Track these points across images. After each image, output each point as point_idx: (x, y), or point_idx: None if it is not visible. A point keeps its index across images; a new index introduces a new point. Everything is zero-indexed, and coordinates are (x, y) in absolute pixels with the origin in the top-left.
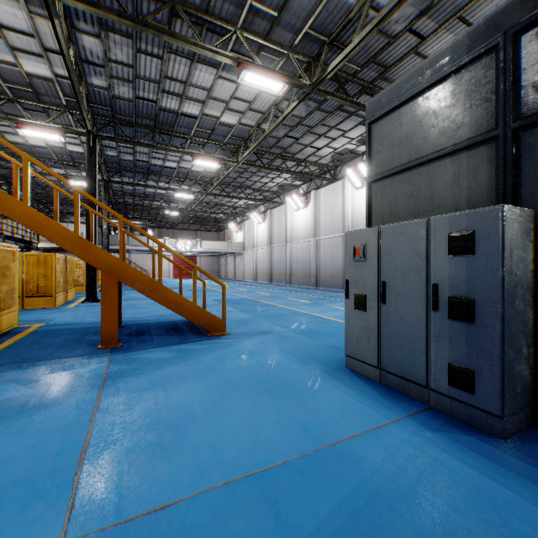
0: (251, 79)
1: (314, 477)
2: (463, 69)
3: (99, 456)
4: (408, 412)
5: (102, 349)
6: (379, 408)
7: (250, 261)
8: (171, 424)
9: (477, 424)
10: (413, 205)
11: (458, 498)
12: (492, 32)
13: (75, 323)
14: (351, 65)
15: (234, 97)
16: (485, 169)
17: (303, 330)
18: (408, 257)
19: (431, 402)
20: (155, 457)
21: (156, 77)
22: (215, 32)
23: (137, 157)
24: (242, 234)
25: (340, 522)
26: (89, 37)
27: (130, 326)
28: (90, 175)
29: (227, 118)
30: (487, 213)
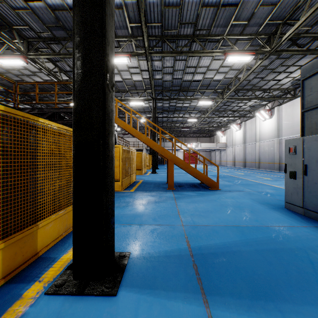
0: (232, 59)
1: (257, 230)
2: None
3: (183, 214)
4: (314, 225)
5: (169, 189)
6: (297, 222)
7: (230, 154)
8: (203, 211)
9: None
10: None
11: None
12: None
13: (153, 180)
14: (302, 28)
15: (222, 66)
16: None
17: (263, 192)
18: None
19: None
20: (200, 217)
21: (182, 68)
22: (212, 41)
23: (170, 104)
24: (225, 137)
25: (265, 239)
26: (157, 61)
27: (175, 183)
28: (153, 117)
29: (217, 77)
30: None
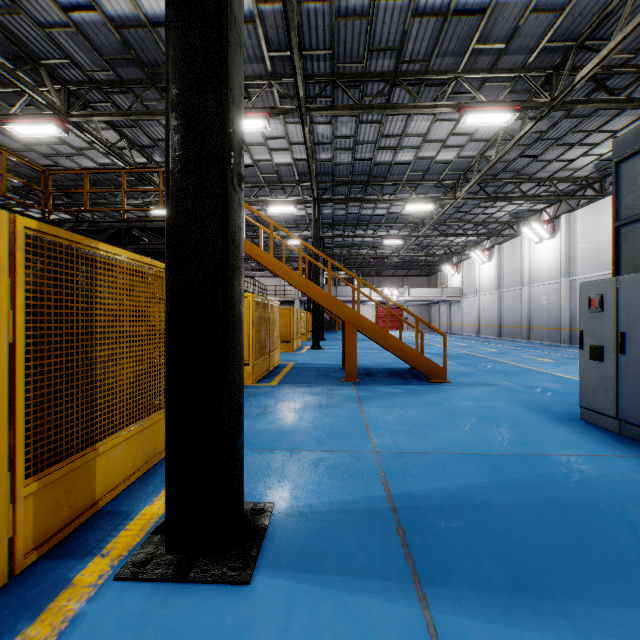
0: (473, 119)
1: (525, 463)
2: None
3: (376, 430)
4: (639, 454)
5: (346, 382)
6: (605, 447)
7: (471, 310)
8: (415, 425)
9: None
10: None
11: None
12: None
13: (315, 364)
14: (616, 56)
15: (453, 134)
16: None
17: (537, 387)
18: None
19: None
20: (410, 436)
21: (373, 139)
22: (433, 84)
23: (349, 211)
24: (459, 277)
25: (539, 480)
26: (322, 125)
27: (358, 369)
28: (315, 237)
29: (443, 156)
30: None
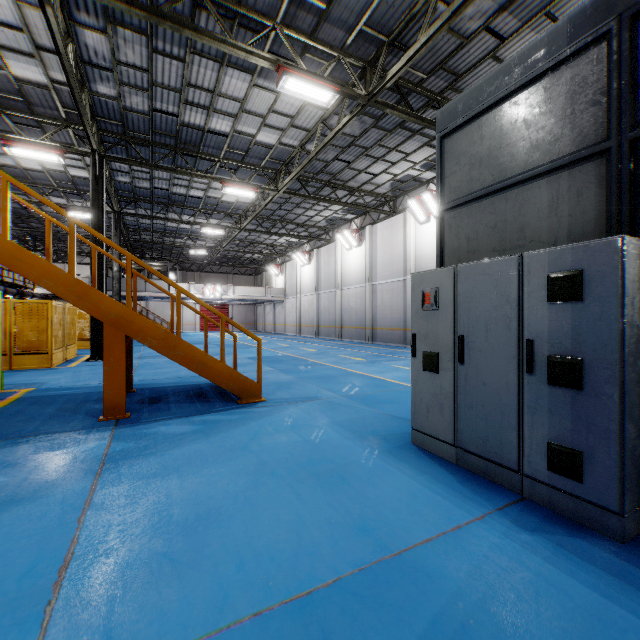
0: (294, 87)
1: (377, 602)
2: (563, 65)
3: (85, 573)
4: (496, 505)
5: (105, 421)
6: (458, 500)
7: (293, 310)
8: (186, 524)
9: (587, 521)
10: (497, 239)
11: (574, 633)
12: (602, 15)
13: (74, 387)
14: (416, 72)
15: (273, 111)
16: (592, 192)
17: (358, 396)
18: (493, 305)
19: (524, 491)
20: (160, 575)
21: (177, 85)
22: (249, 28)
23: (155, 184)
24: (283, 278)
25: None
26: (92, 32)
27: (143, 391)
28: (96, 204)
29: (264, 137)
30: (601, 247)
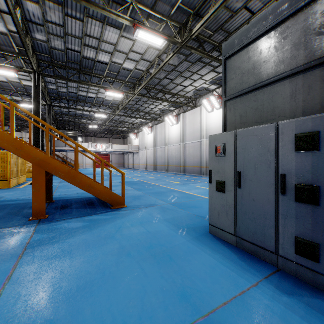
0: (142, 36)
1: None
2: (299, 12)
3: None
4: (263, 274)
5: (32, 220)
6: (240, 272)
7: (143, 157)
8: (70, 294)
9: (321, 287)
10: (258, 116)
11: None
12: None
13: (19, 199)
14: (207, 31)
15: (132, 51)
16: (318, 86)
17: (177, 203)
18: (259, 153)
19: (279, 265)
20: None
21: (79, 35)
22: (118, 3)
23: (69, 90)
24: (138, 140)
25: None
26: (31, 3)
27: (58, 201)
28: (35, 99)
29: (127, 65)
30: None
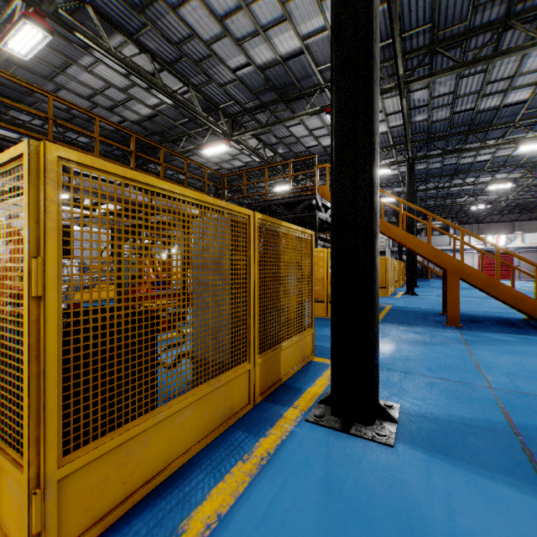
0: None
1: None
2: None
3: (489, 370)
4: None
5: (448, 326)
6: None
7: None
8: (536, 372)
9: None
10: None
11: None
12: None
13: (412, 307)
14: None
15: None
16: None
17: None
18: None
19: None
20: (530, 381)
21: (476, 88)
22: None
23: (445, 163)
24: None
25: None
26: (419, 91)
27: (460, 315)
28: (409, 193)
29: None
30: None
